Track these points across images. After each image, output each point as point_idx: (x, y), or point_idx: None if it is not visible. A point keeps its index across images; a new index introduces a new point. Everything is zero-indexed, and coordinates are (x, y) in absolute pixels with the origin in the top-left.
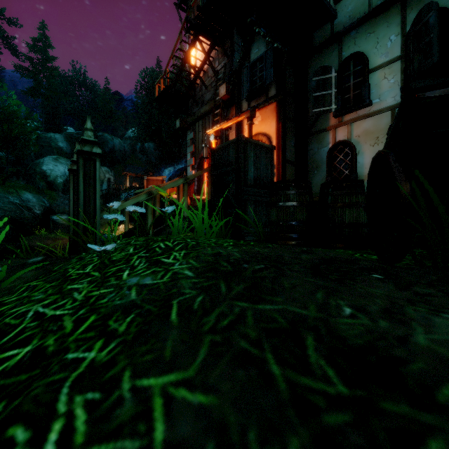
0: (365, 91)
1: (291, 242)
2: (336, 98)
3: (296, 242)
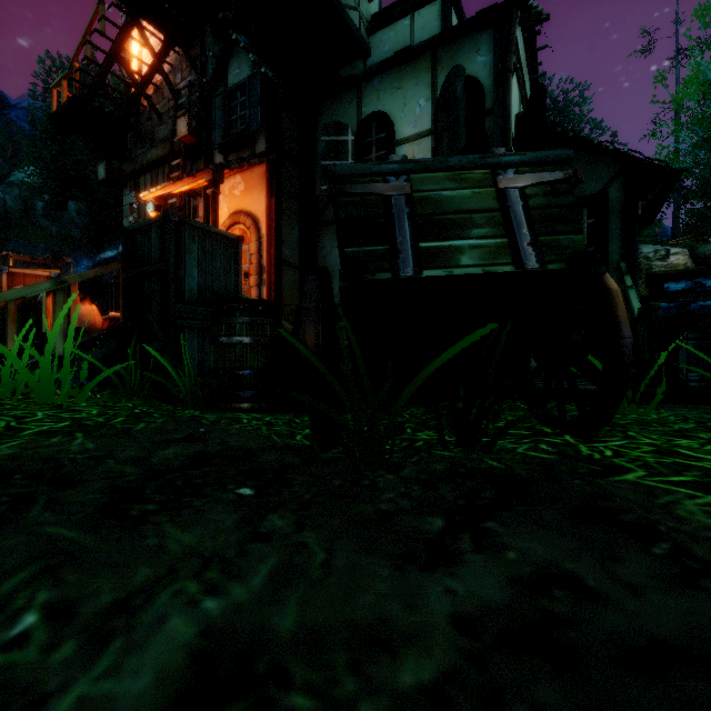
0: None
1: (238, 405)
2: None
3: (247, 404)
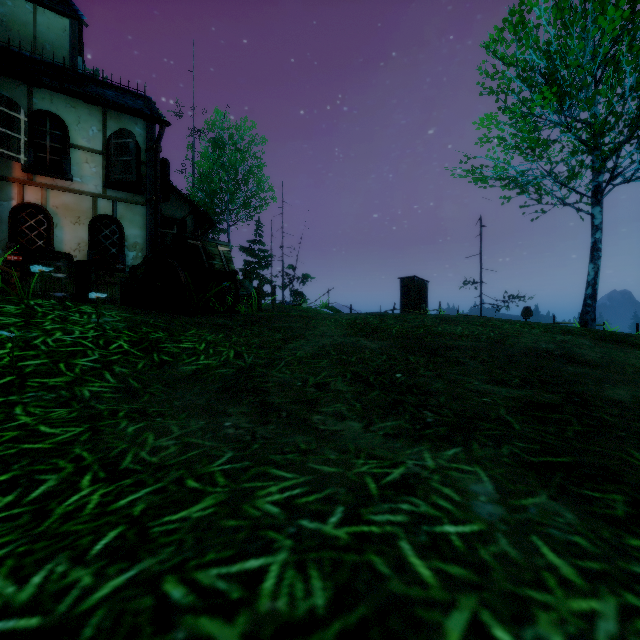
0: (68, 164)
1: None
2: (27, 149)
3: None
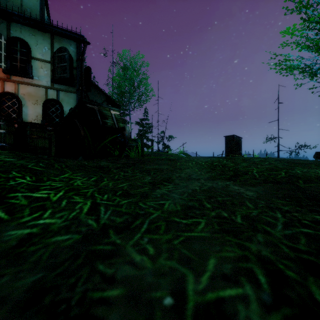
0: (30, 68)
1: None
2: (6, 60)
3: None
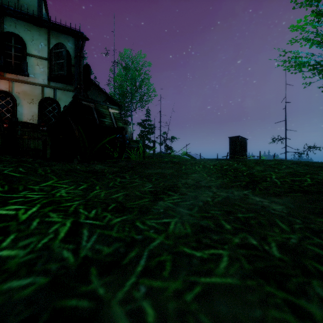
0: (25, 65)
1: None
2: None
3: None
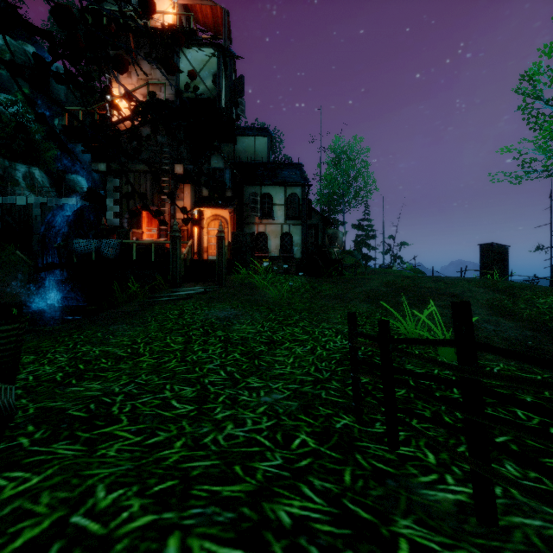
0: (273, 213)
1: None
2: (260, 210)
3: None
